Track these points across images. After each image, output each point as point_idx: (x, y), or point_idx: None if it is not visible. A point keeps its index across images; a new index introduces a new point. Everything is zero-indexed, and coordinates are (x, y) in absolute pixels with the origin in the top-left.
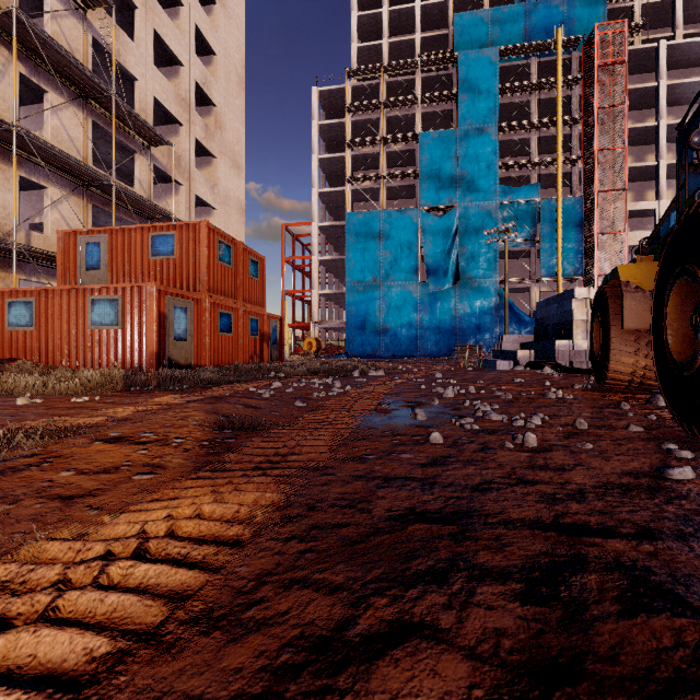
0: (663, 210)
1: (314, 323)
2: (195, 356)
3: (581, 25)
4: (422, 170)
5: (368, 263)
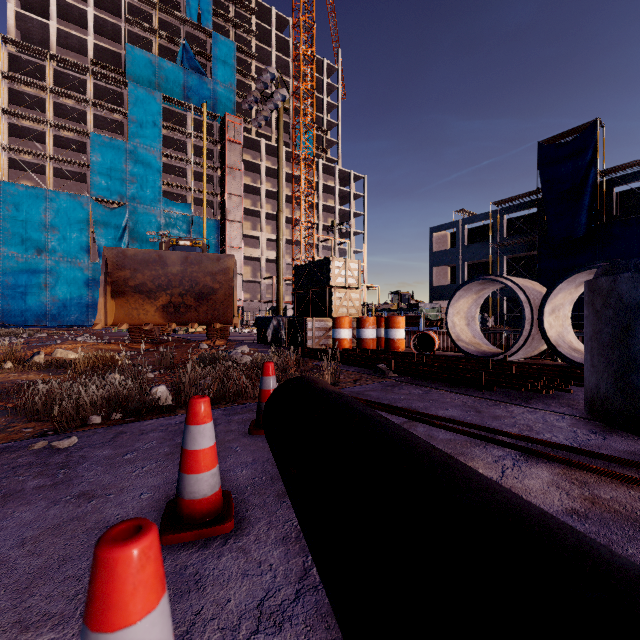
0: (263, 238)
1: None
2: None
3: (221, 105)
4: (94, 165)
5: (30, 236)
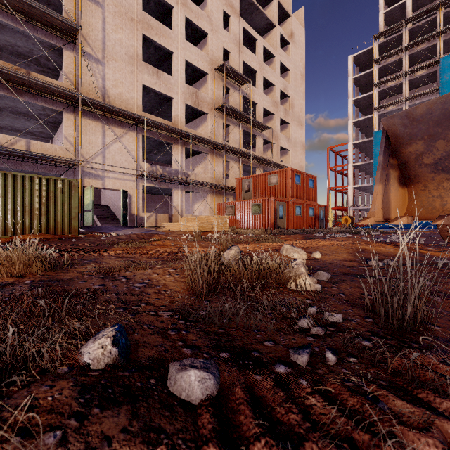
0: None
1: (349, 206)
2: (286, 225)
3: None
4: (443, 85)
5: None
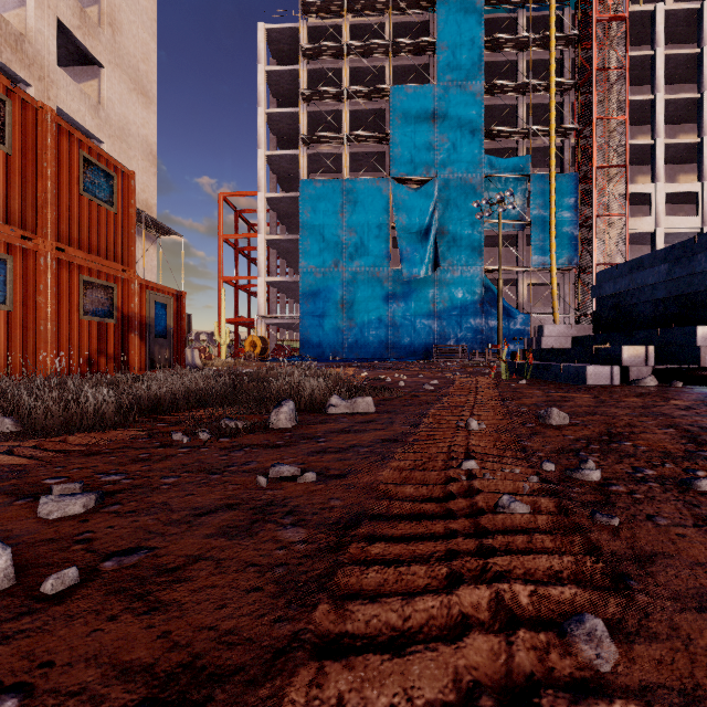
0: (660, 194)
1: (260, 318)
2: None
3: None
4: (394, 131)
5: (327, 243)
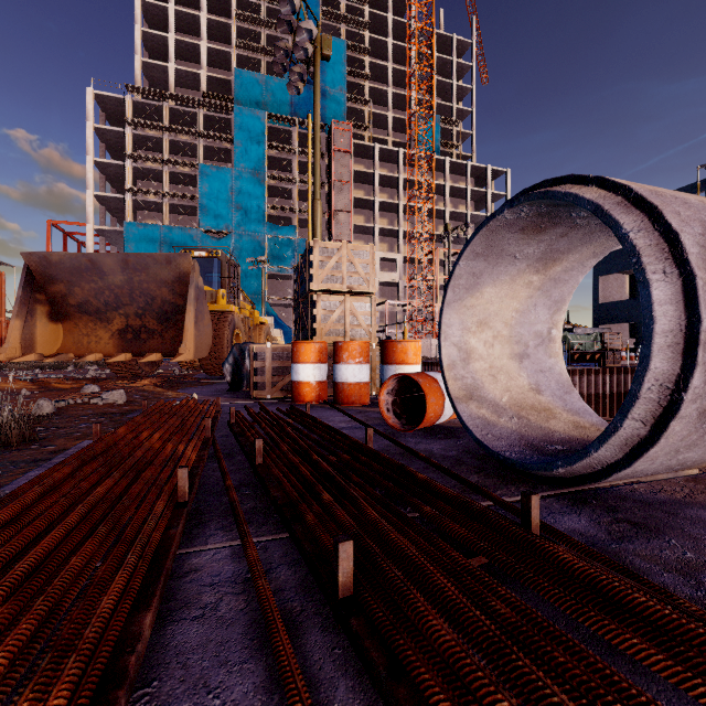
0: (377, 258)
1: None
2: None
3: (330, 113)
4: (202, 196)
5: None
